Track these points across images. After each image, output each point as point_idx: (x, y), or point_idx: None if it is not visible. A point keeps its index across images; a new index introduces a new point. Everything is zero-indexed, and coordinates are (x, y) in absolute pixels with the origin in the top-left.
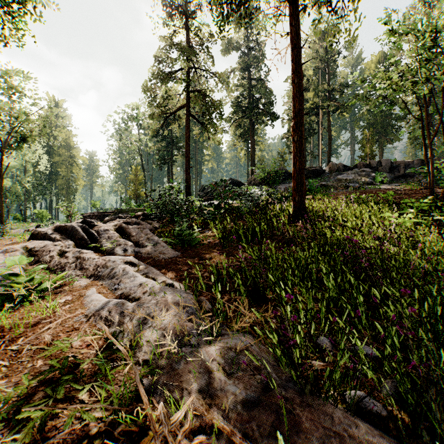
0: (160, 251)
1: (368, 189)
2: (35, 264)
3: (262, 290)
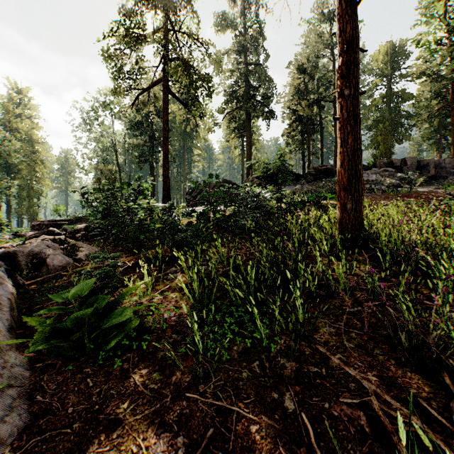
0: None
1: (402, 192)
2: None
3: None
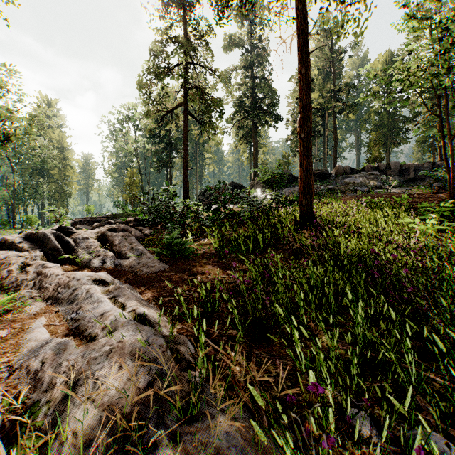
0: (145, 263)
1: (378, 192)
2: None
3: (265, 324)
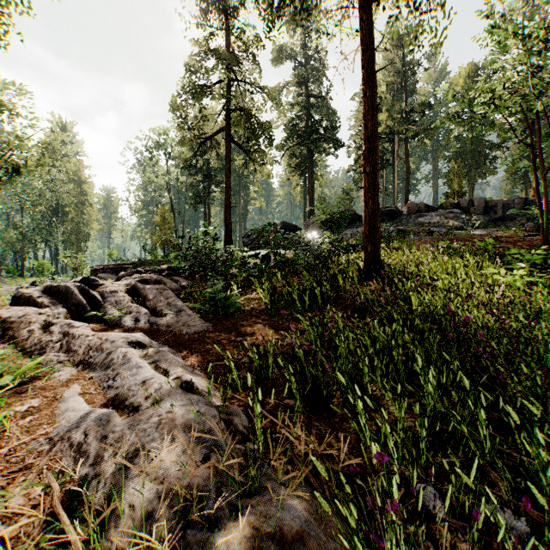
0: (184, 322)
1: (458, 235)
2: (9, 342)
3: (326, 394)
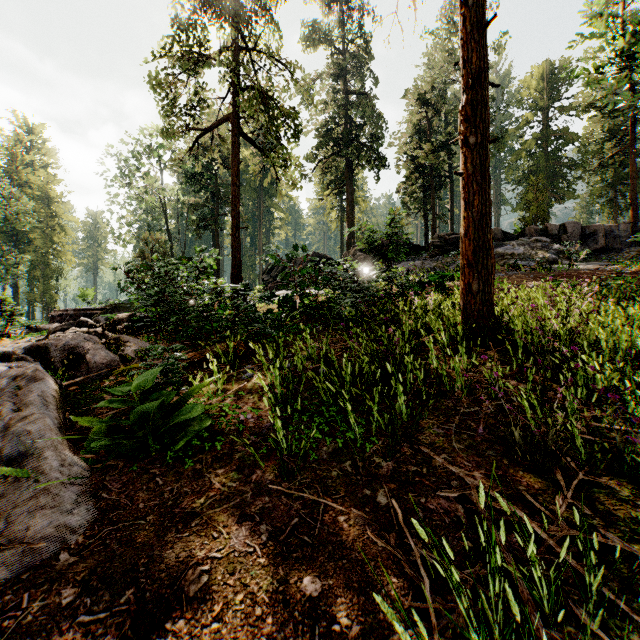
0: (3, 510)
1: (558, 270)
2: None
3: None
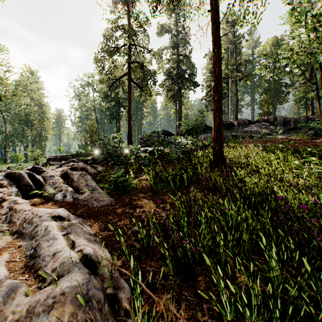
0: (96, 198)
1: (268, 138)
2: None
3: (193, 267)
